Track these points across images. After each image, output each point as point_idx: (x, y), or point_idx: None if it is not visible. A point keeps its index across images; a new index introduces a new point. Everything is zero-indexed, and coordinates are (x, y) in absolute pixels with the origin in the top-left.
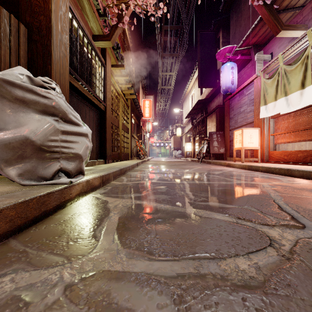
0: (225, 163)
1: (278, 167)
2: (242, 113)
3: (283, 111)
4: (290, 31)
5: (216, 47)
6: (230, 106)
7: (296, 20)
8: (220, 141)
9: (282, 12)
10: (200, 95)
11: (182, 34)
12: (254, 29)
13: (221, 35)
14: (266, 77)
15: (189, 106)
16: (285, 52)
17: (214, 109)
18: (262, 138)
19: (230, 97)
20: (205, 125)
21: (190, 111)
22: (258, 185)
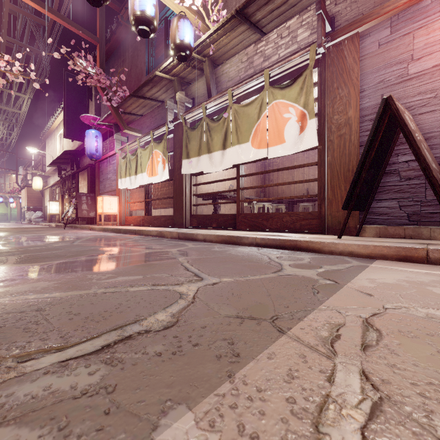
0: (89, 227)
1: (116, 228)
2: (109, 179)
3: (129, 187)
4: (131, 132)
5: (88, 97)
6: (101, 169)
7: (138, 123)
8: (90, 204)
9: (128, 115)
10: (71, 141)
11: (40, 59)
12: (110, 115)
13: (94, 87)
14: (124, 155)
15: (57, 148)
16: (130, 144)
17: (86, 167)
18: (121, 205)
19: (100, 161)
20: (77, 182)
21: (56, 159)
22: (86, 237)
